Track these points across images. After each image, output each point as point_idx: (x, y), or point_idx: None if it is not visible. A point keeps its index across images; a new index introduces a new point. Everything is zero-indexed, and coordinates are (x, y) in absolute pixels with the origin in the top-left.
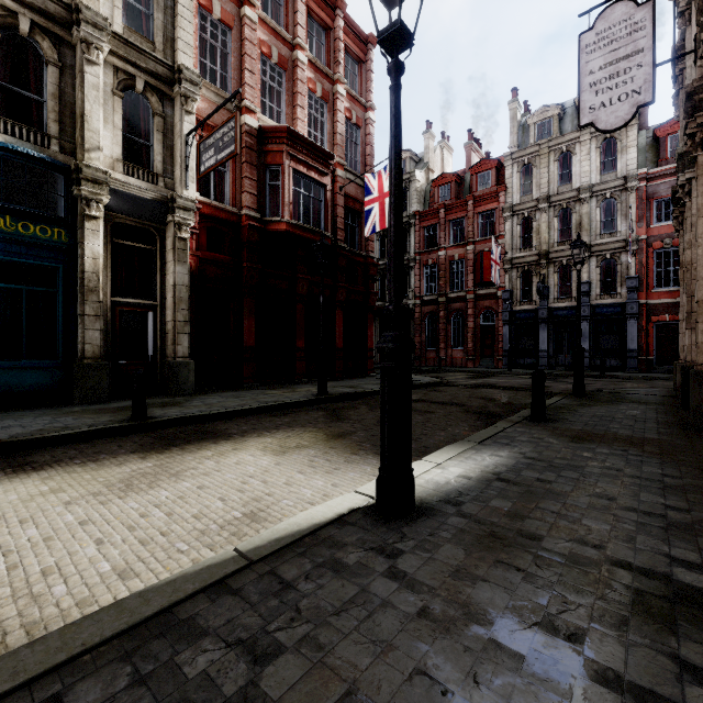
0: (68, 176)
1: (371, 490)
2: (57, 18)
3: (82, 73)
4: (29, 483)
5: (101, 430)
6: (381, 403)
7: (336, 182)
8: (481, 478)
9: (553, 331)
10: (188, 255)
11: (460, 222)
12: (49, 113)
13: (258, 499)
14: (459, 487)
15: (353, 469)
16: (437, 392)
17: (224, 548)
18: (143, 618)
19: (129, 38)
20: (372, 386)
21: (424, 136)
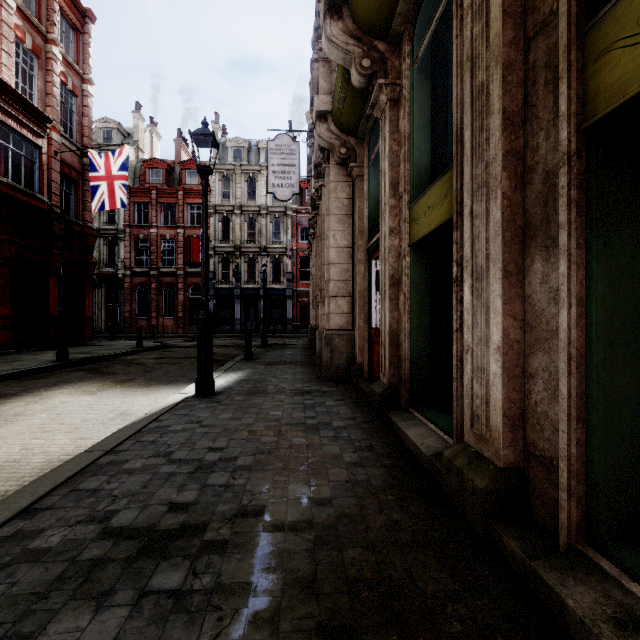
0: None
1: (188, 391)
2: None
3: None
4: None
5: None
6: (199, 345)
7: (51, 145)
8: (236, 381)
9: (244, 305)
10: None
11: (172, 207)
12: None
13: (115, 410)
14: (228, 385)
15: (159, 392)
16: (170, 352)
17: (127, 423)
18: (140, 429)
19: None
20: (106, 351)
21: (134, 115)
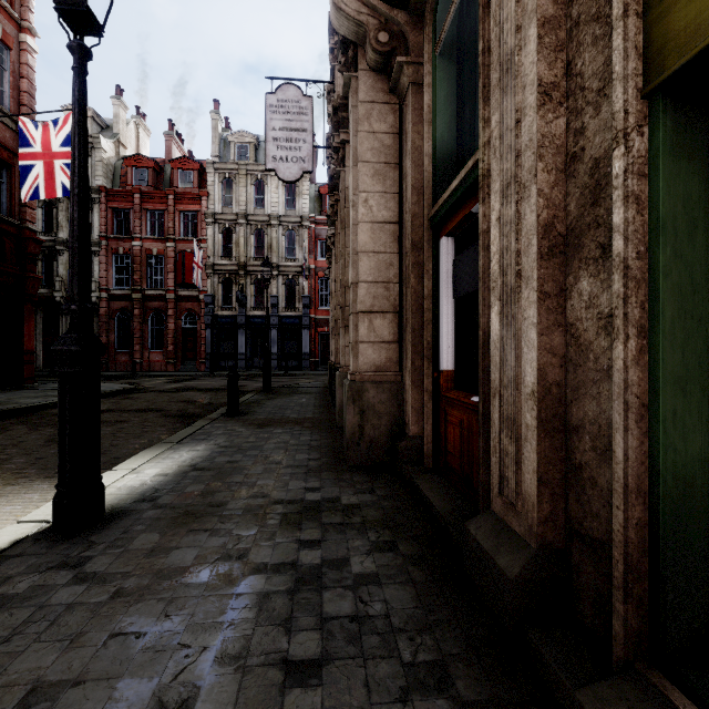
0: None
1: (45, 514)
2: None
3: None
4: None
5: None
6: (61, 412)
7: None
8: (178, 472)
9: (250, 336)
10: None
11: (160, 214)
12: None
13: None
14: (156, 485)
15: (10, 502)
16: (131, 400)
17: None
18: None
19: None
20: (34, 399)
21: (113, 101)
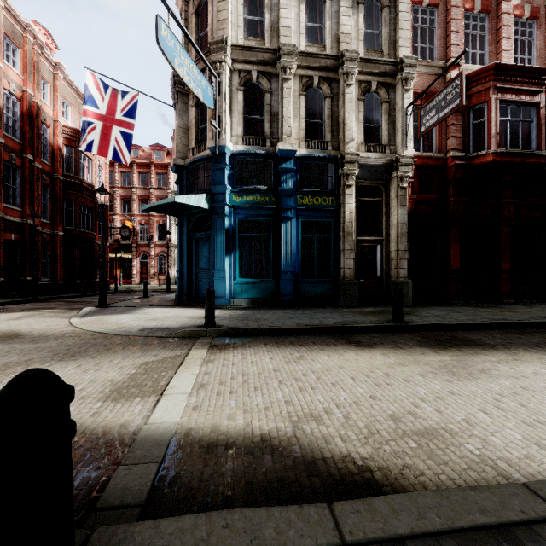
0: (335, 163)
1: None
2: (331, 67)
3: (343, 94)
4: (377, 355)
5: (381, 326)
6: None
7: None
8: None
9: None
10: (406, 199)
11: None
12: (326, 128)
13: None
14: None
15: None
16: None
17: None
18: None
19: (368, 57)
20: None
21: None
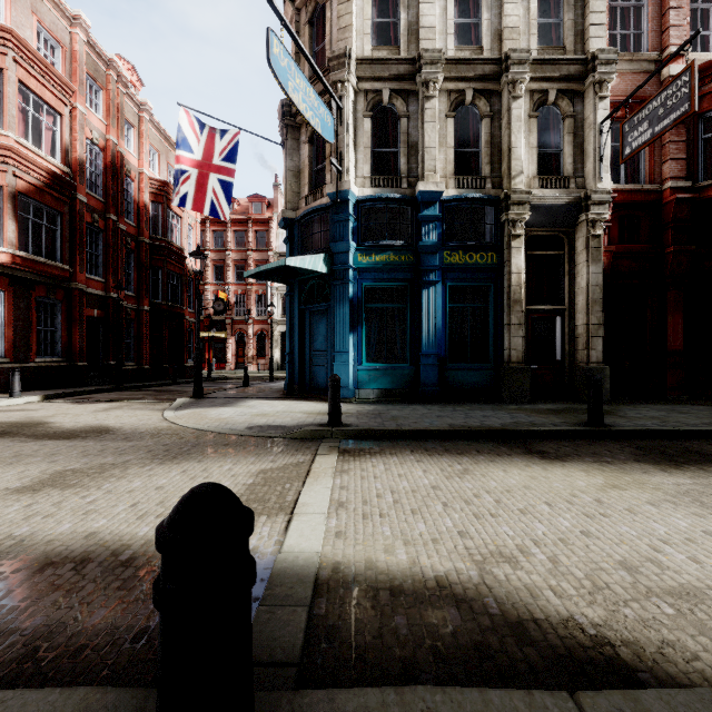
0: (497, 206)
1: None
2: (491, 75)
3: (508, 111)
4: (575, 472)
5: (571, 430)
6: None
7: None
8: None
9: None
10: (601, 252)
11: None
12: (484, 159)
13: None
14: None
15: None
16: None
17: None
18: None
19: (544, 57)
20: None
21: None
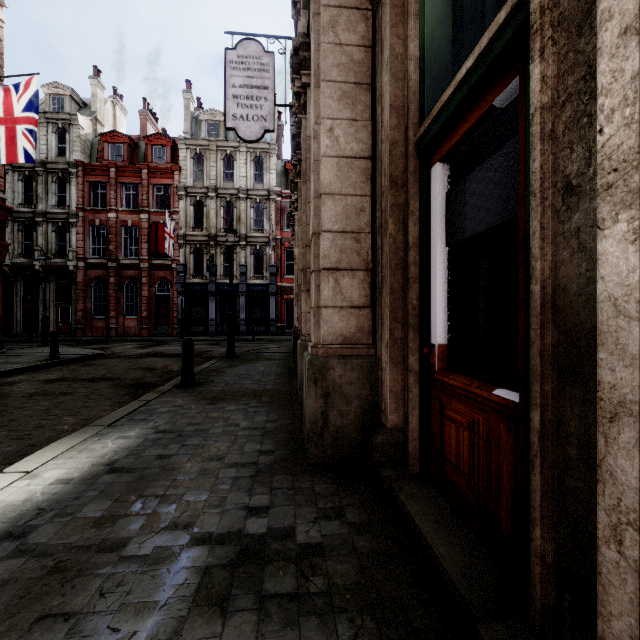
0: None
1: None
2: None
3: None
4: None
5: None
6: None
7: None
8: (87, 476)
9: (220, 303)
10: None
11: (134, 188)
12: None
13: None
14: (44, 501)
15: None
16: (91, 367)
17: None
18: None
19: None
20: None
21: (91, 81)
